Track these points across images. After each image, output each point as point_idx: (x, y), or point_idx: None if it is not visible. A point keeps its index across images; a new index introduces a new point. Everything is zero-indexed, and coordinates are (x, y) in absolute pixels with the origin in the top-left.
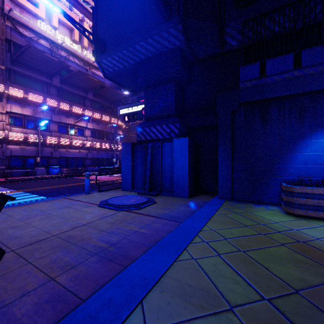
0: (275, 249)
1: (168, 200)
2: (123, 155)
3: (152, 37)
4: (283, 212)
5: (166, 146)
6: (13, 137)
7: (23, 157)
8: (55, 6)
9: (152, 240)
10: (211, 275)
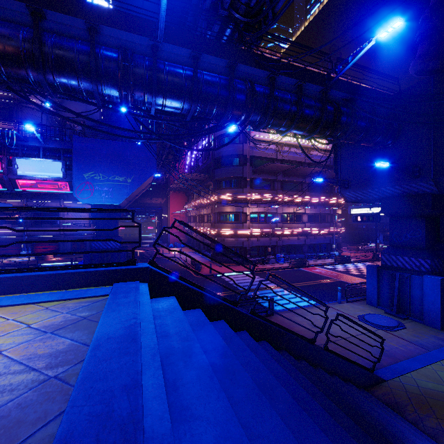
0: None
1: (418, 328)
2: (367, 275)
3: (400, 185)
4: None
5: (415, 279)
6: (255, 232)
7: (257, 246)
8: (320, 179)
9: (408, 355)
10: (441, 377)
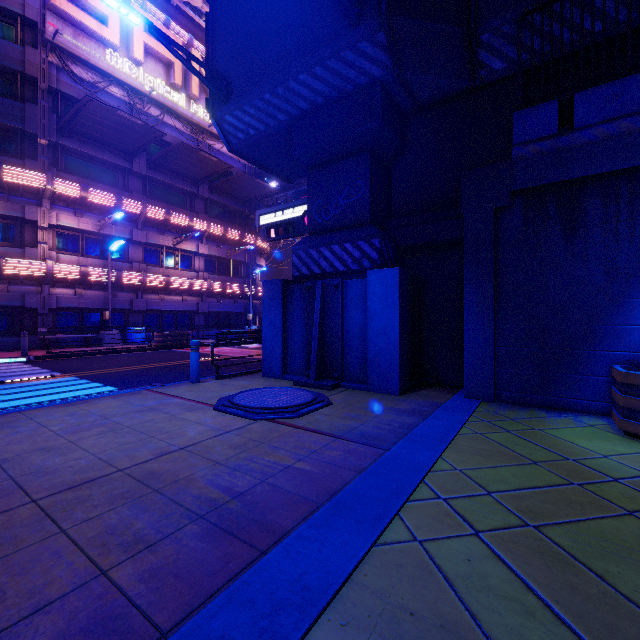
0: (614, 524)
1: (357, 399)
2: (265, 305)
3: (324, 62)
4: (618, 433)
5: (352, 287)
6: (62, 273)
7: (79, 310)
8: (132, 11)
9: (321, 489)
10: (463, 587)
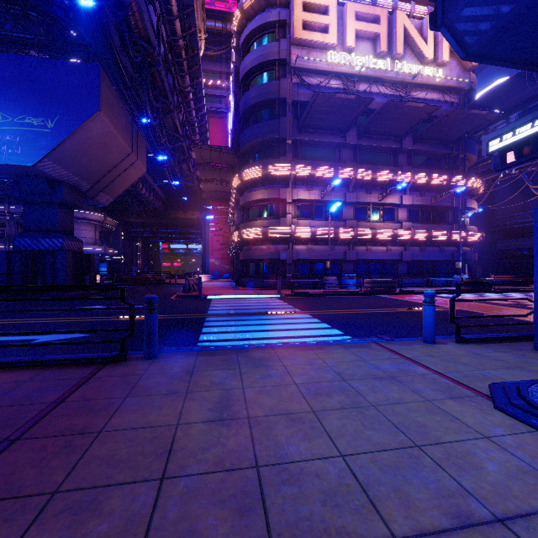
0: None
1: None
2: None
3: None
4: None
5: None
6: (300, 233)
7: (310, 261)
8: None
9: None
10: None
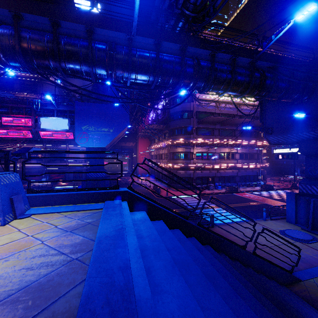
0: None
1: None
2: (287, 200)
3: (314, 131)
4: None
5: None
6: (199, 167)
7: (201, 177)
8: (249, 127)
9: None
10: None
